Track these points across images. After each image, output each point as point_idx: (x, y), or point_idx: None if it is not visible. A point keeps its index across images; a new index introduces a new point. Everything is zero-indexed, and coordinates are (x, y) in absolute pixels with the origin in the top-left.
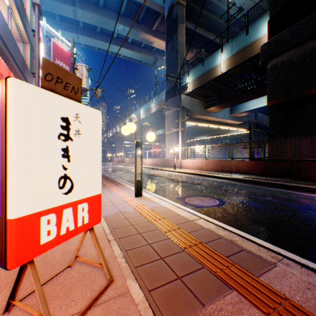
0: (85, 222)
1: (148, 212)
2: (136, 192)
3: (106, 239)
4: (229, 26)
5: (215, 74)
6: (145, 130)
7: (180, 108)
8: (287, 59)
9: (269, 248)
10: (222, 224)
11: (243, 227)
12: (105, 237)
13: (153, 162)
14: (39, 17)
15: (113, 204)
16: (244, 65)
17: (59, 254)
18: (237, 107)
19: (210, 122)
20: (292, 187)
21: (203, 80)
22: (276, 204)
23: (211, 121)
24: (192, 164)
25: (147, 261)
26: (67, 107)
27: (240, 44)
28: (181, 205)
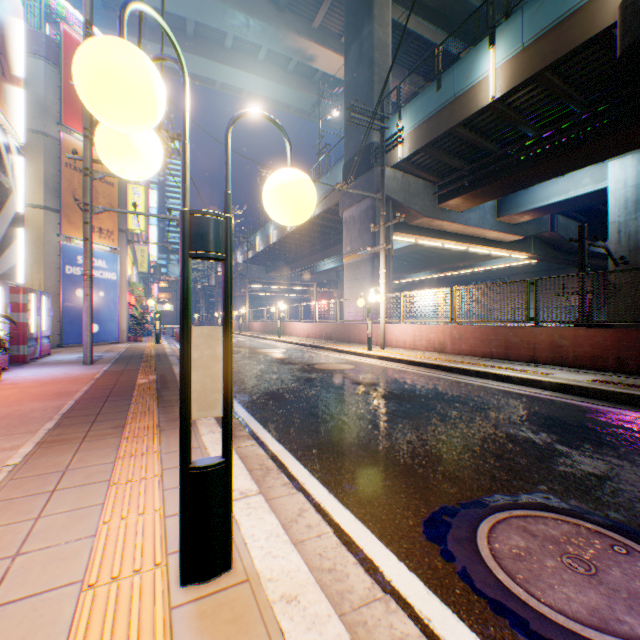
0: None
1: None
2: (184, 554)
3: None
4: None
5: (473, 105)
6: (298, 259)
7: (383, 193)
8: None
9: None
10: None
11: None
12: None
13: (314, 331)
14: None
15: None
16: (554, 76)
17: None
18: (515, 199)
19: (449, 235)
20: None
21: (439, 125)
22: None
23: (451, 233)
24: (414, 336)
25: None
26: None
27: (549, 13)
28: None
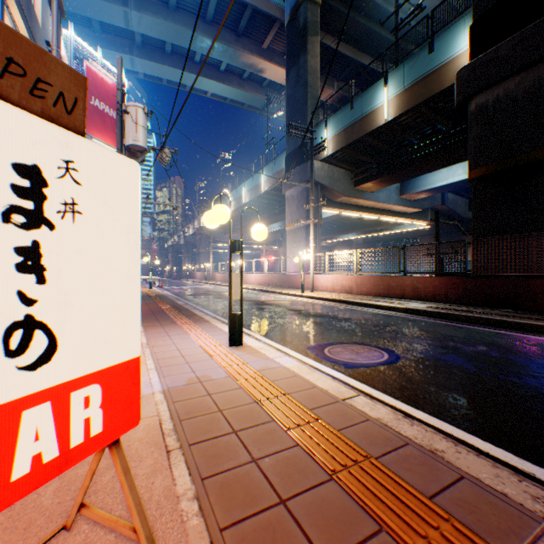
0: (92, 432)
1: (253, 379)
2: (230, 338)
3: (163, 446)
4: (400, 38)
5: (374, 123)
6: (251, 224)
7: (312, 184)
8: (505, 94)
9: (509, 463)
10: (401, 404)
11: (444, 411)
12: (160, 441)
13: (264, 280)
14: (60, 19)
15: (186, 361)
16: (425, 108)
17: (53, 488)
18: (412, 183)
19: (364, 209)
20: (520, 327)
21: (352, 134)
22: (499, 361)
23: (366, 207)
24: (333, 282)
25: (250, 511)
26: (35, 138)
27: (419, 70)
28: (318, 363)
